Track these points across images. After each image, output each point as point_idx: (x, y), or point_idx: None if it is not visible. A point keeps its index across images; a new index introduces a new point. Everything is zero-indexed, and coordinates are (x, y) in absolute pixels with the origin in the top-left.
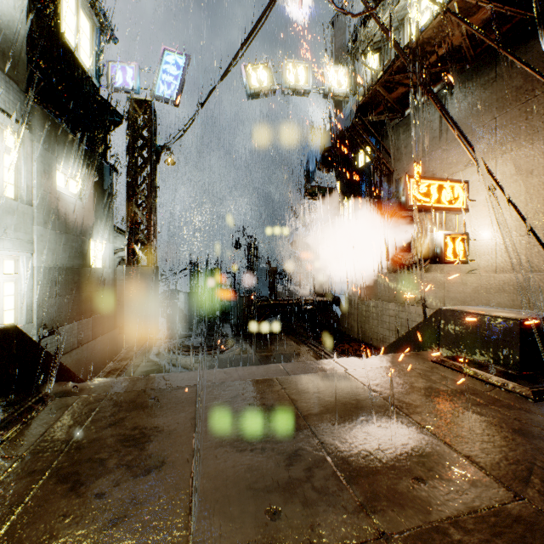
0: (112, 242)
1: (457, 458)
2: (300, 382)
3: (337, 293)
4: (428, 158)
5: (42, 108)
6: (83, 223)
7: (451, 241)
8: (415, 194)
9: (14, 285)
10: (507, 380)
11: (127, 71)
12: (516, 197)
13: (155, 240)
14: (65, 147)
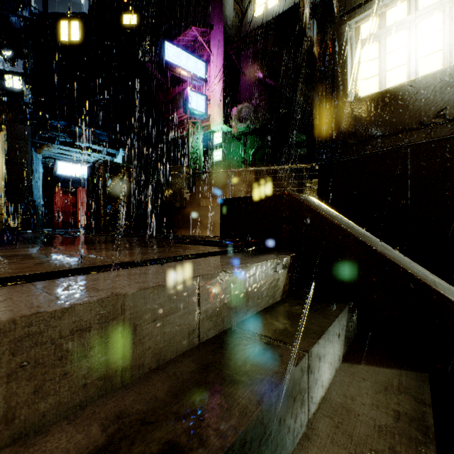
0: None
1: None
2: None
3: None
4: None
5: None
6: None
7: None
8: None
9: None
10: None
11: None
12: None
13: None
14: None
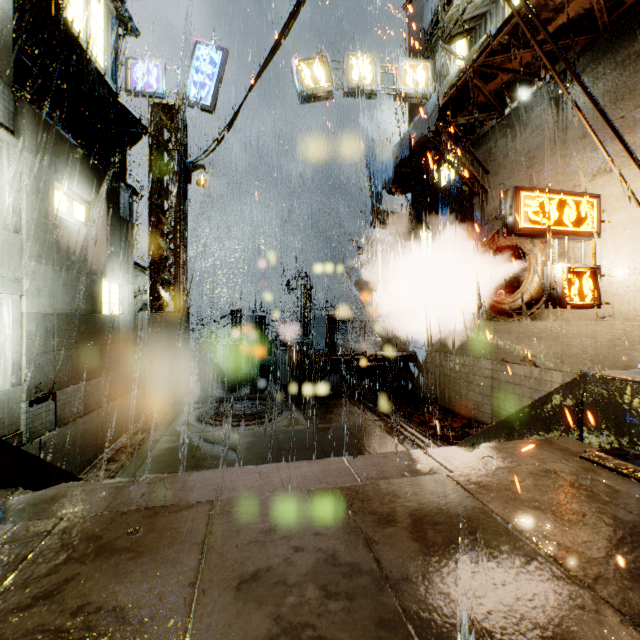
0: (132, 283)
1: None
2: (379, 497)
3: (413, 347)
4: (538, 168)
5: (34, 108)
6: (93, 258)
7: (577, 278)
8: (527, 212)
9: None
10: None
11: (151, 71)
12: None
13: (184, 281)
14: (67, 161)
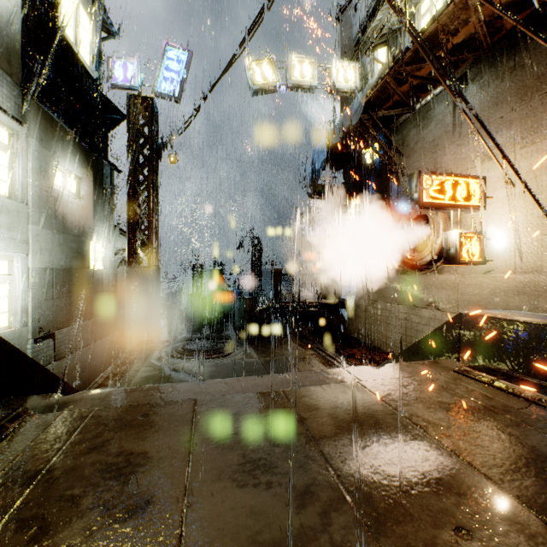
0: (113, 243)
1: (505, 499)
2: (309, 395)
3: (344, 295)
4: (441, 154)
5: (38, 103)
6: (82, 222)
7: (467, 241)
8: (428, 190)
9: (8, 286)
10: (544, 395)
11: (128, 68)
12: (537, 193)
13: (156, 241)
14: (62, 144)
